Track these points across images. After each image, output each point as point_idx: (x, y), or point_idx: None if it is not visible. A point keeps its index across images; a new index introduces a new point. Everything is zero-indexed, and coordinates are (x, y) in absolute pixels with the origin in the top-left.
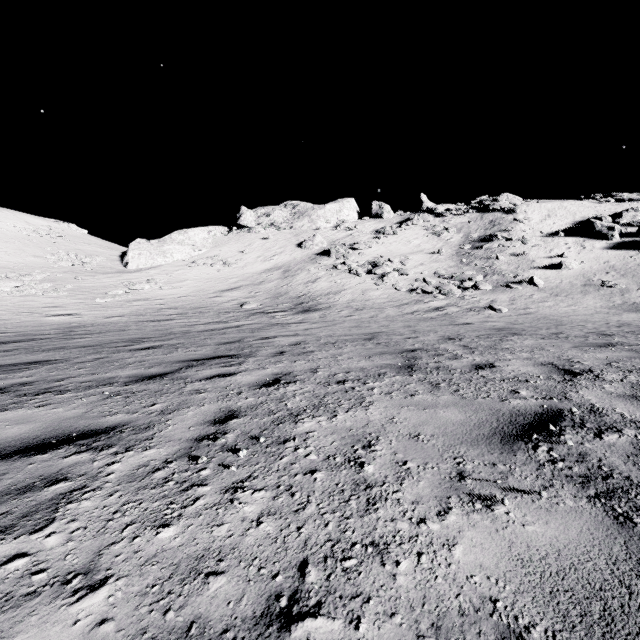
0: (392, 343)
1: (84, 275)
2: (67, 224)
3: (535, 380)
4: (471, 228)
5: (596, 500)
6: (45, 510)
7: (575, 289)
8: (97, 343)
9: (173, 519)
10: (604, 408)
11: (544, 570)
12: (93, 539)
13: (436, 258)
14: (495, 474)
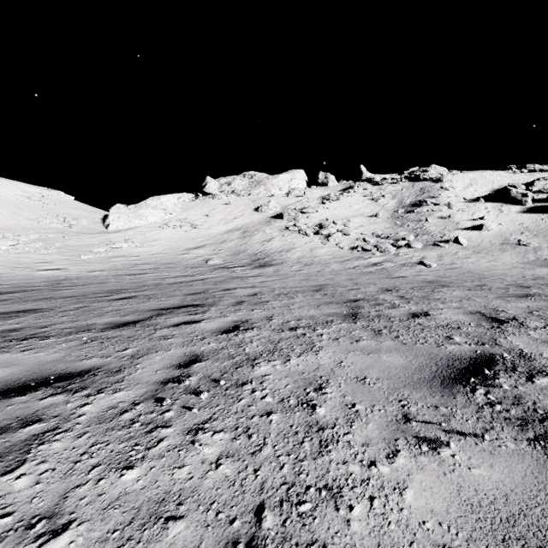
0: (337, 294)
1: (71, 235)
2: (57, 191)
3: (466, 327)
4: (404, 195)
5: (536, 443)
6: (18, 451)
7: (494, 247)
8: (80, 294)
9: (137, 461)
10: (532, 353)
11: (494, 516)
12: (60, 481)
13: (374, 220)
14: (438, 416)
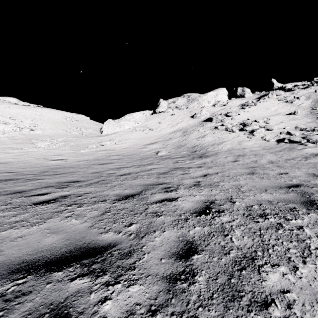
0: None
1: (81, 138)
2: (81, 115)
3: None
4: None
5: None
6: None
7: None
8: (33, 187)
9: None
10: None
11: None
12: None
13: (293, 117)
14: None
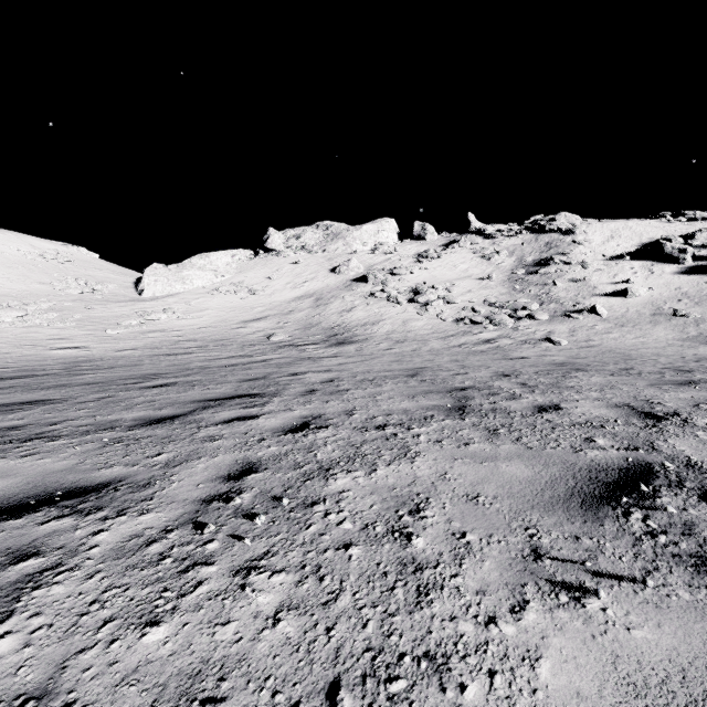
0: (438, 380)
1: (94, 304)
2: (76, 248)
3: (612, 425)
4: (525, 251)
5: None
6: (4, 598)
7: (643, 319)
8: (104, 380)
9: (165, 614)
10: (703, 462)
11: (667, 702)
12: (58, 643)
13: (486, 284)
14: (580, 551)
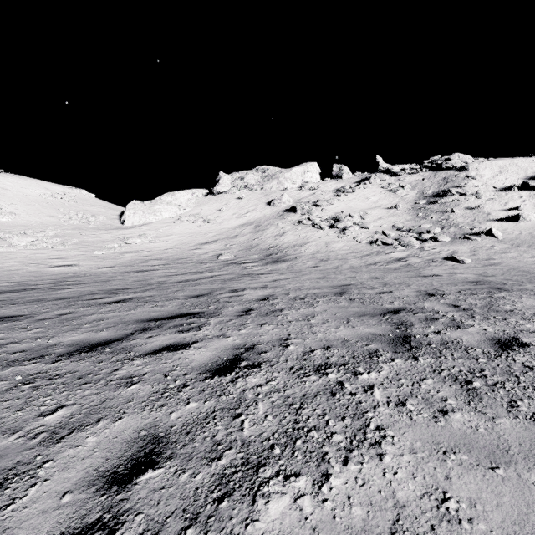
0: (367, 300)
1: (88, 231)
2: (79, 190)
3: None
4: (425, 185)
5: None
6: None
7: None
8: (76, 294)
9: None
10: None
11: None
12: None
13: (393, 213)
14: None
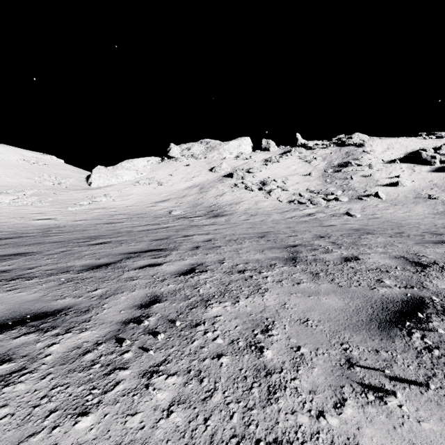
0: (278, 240)
1: (61, 191)
2: (50, 156)
3: (394, 271)
4: (332, 157)
5: None
6: None
7: (409, 200)
8: (65, 239)
9: (93, 406)
10: None
11: None
12: (16, 428)
13: (308, 179)
14: (380, 361)
